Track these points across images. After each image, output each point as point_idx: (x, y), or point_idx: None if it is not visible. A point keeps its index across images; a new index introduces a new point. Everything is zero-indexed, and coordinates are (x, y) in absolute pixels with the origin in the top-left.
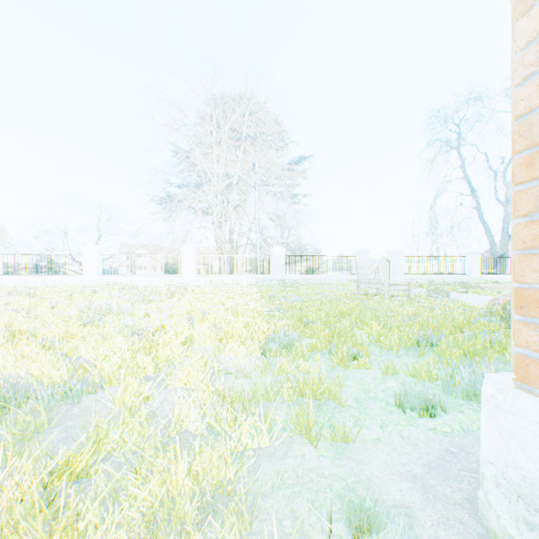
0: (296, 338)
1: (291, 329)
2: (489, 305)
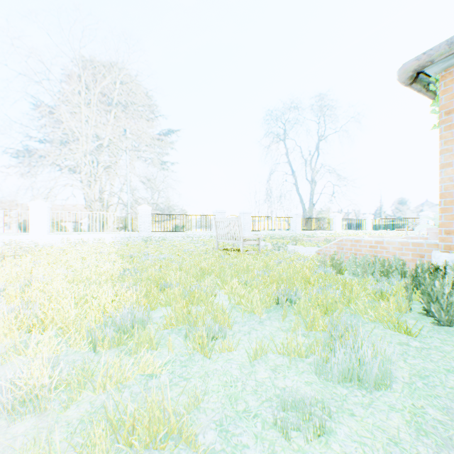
0: (145, 316)
1: (143, 300)
2: (322, 256)
